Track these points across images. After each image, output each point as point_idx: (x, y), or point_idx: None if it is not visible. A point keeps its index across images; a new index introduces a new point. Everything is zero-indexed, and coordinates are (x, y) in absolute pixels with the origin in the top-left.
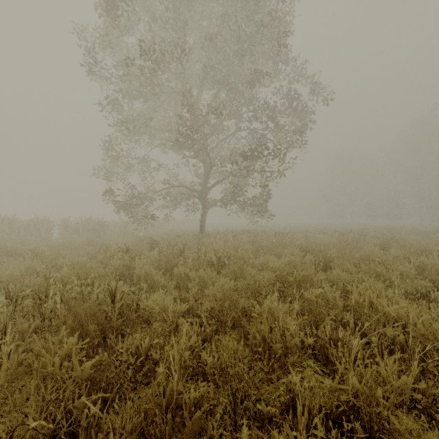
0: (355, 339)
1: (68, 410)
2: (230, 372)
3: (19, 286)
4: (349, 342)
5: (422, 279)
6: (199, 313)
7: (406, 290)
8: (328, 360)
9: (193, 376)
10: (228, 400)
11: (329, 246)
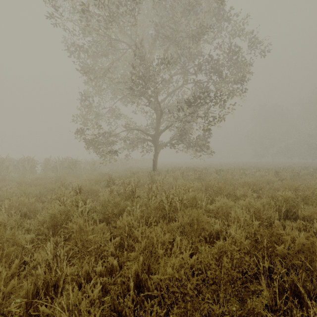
0: None
1: None
2: None
3: None
4: None
5: None
6: None
7: None
8: None
9: None
10: None
11: (271, 184)
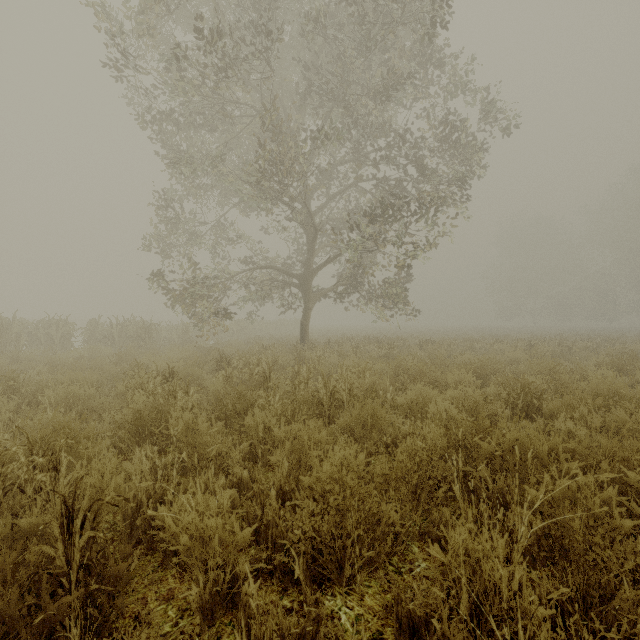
0: None
1: None
2: None
3: None
4: None
5: None
6: (288, 546)
7: None
8: None
9: None
10: None
11: (516, 365)
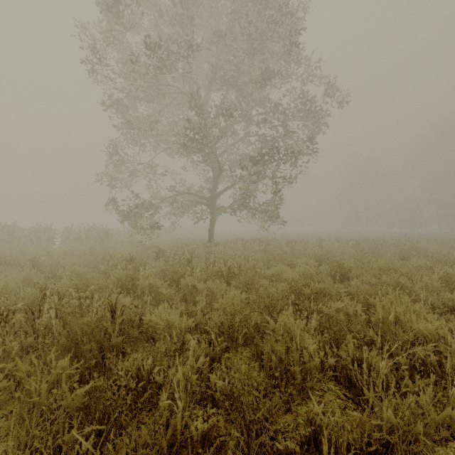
0: (383, 361)
1: (58, 445)
2: (243, 401)
3: (14, 298)
4: (376, 364)
5: (447, 291)
6: (208, 329)
7: (432, 303)
8: (352, 383)
9: (200, 400)
10: (241, 433)
11: (345, 255)
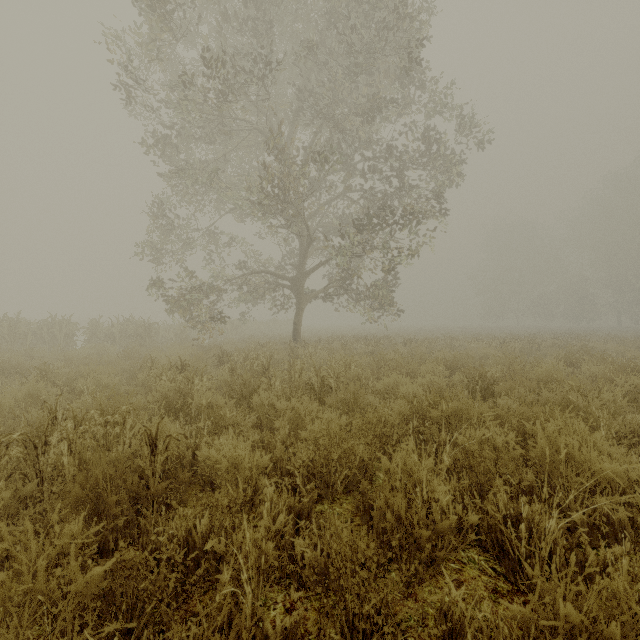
0: (551, 520)
1: None
2: (343, 585)
3: (12, 423)
4: (540, 524)
5: (636, 412)
6: (292, 470)
7: (616, 431)
8: (504, 552)
9: (280, 578)
10: (341, 631)
11: (487, 360)
